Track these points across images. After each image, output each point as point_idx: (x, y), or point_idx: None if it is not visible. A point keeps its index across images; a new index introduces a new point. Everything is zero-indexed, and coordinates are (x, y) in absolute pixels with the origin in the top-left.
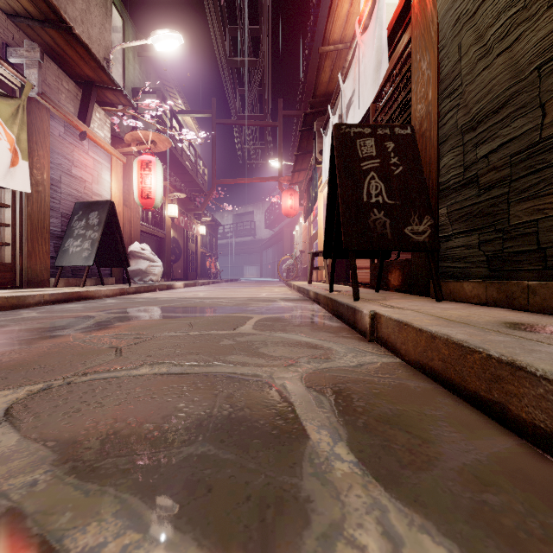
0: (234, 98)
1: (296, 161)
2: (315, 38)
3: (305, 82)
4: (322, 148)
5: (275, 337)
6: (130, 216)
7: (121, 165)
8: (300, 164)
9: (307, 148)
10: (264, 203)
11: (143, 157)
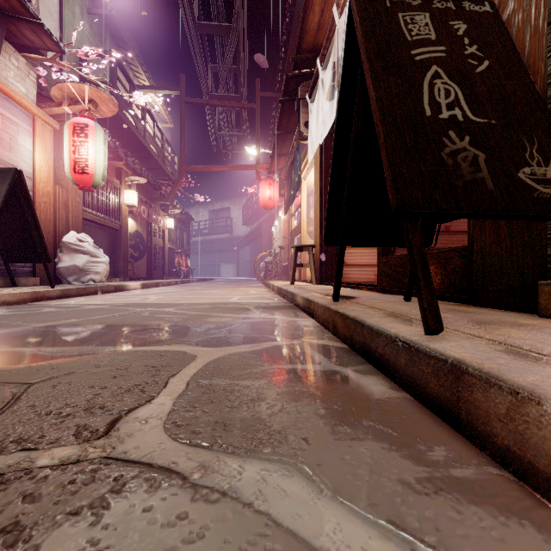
0: (205, 72)
1: (276, 143)
2: (298, 1)
3: (285, 58)
4: (308, 119)
5: (214, 508)
6: (67, 199)
7: (51, 132)
8: (280, 147)
9: (288, 126)
10: (242, 199)
11: (77, 119)
